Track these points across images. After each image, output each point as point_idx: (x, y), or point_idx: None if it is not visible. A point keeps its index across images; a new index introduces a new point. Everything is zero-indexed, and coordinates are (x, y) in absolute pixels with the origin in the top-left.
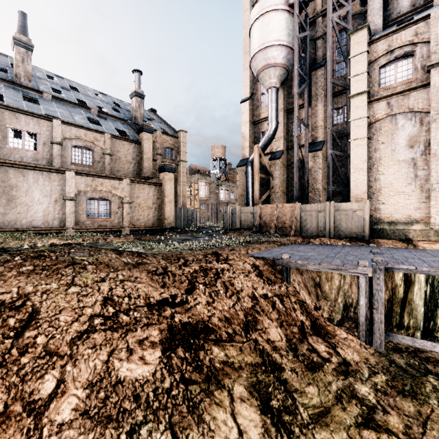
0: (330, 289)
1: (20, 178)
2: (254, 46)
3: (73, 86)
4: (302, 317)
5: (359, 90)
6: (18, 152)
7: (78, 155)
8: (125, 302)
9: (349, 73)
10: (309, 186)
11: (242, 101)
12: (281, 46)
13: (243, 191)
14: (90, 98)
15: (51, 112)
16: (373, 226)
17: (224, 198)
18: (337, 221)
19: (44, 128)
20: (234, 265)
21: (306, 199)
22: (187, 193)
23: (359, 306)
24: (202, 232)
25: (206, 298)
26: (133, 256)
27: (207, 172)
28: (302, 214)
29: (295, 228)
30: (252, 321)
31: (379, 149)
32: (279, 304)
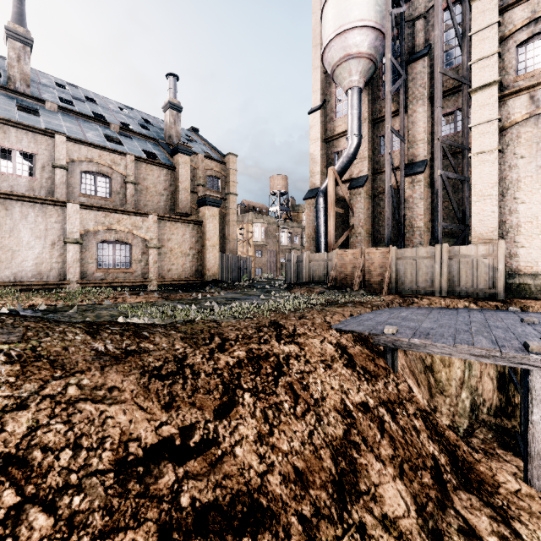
0: (449, 376)
1: (1, 212)
2: (328, 32)
3: (90, 97)
4: (432, 447)
5: (486, 81)
6: (7, 179)
7: (90, 183)
8: (59, 464)
9: (466, 61)
10: (406, 224)
11: (311, 111)
12: (367, 28)
13: (312, 232)
14: (111, 112)
15: (54, 126)
16: (508, 280)
17: (286, 243)
18: (452, 272)
19: (43, 147)
20: (306, 347)
21: (402, 241)
22: (239, 236)
23: (530, 423)
24: (256, 288)
25: (256, 426)
26: (122, 336)
27: (264, 210)
28: (399, 262)
29: (389, 282)
30: (347, 472)
31: (517, 166)
32: (390, 422)
